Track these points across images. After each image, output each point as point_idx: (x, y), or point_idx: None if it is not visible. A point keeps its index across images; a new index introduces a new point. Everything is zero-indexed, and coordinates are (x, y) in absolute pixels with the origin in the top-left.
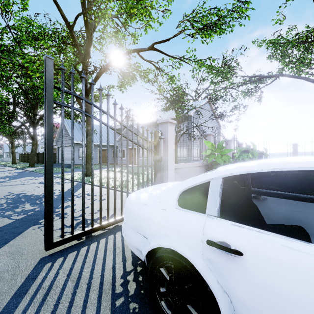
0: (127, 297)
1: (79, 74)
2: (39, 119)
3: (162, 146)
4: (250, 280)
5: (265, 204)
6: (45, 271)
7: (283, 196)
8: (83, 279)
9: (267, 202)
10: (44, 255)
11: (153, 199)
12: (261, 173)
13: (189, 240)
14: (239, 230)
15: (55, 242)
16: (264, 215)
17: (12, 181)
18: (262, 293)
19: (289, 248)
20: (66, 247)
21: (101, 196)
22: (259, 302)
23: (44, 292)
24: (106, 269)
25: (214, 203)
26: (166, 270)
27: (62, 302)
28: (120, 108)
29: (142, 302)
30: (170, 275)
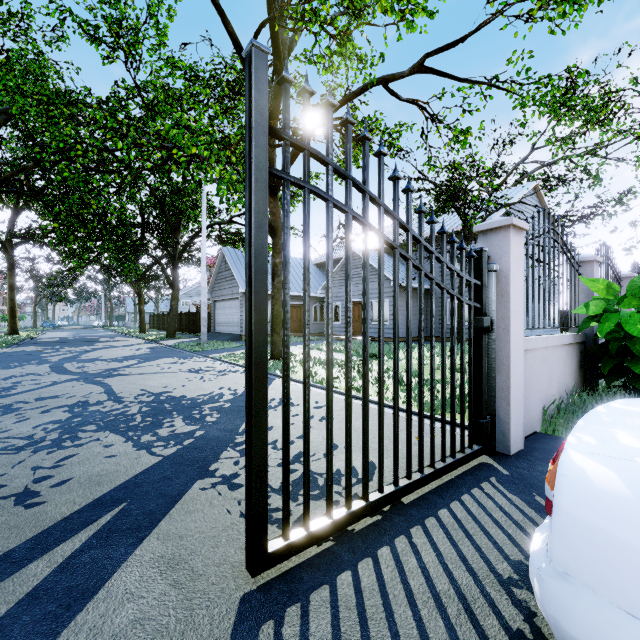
0: None
1: None
2: (183, 251)
3: (494, 292)
4: None
5: None
6: None
7: None
8: None
9: None
10: (248, 588)
11: None
12: None
13: None
14: None
15: (271, 552)
16: None
17: (143, 365)
18: None
19: None
20: (296, 565)
21: (367, 425)
22: None
23: None
24: None
25: None
26: None
27: None
28: (406, 190)
29: None
30: None
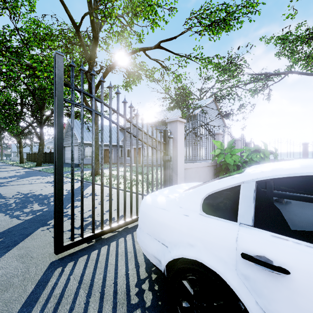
0: (144, 309)
1: (86, 74)
2: (46, 120)
3: (171, 146)
4: (301, 304)
5: (289, 208)
6: (56, 276)
7: (311, 200)
8: (95, 287)
9: (291, 206)
10: (54, 259)
11: (172, 203)
12: None
13: (219, 252)
14: (282, 244)
15: (65, 245)
16: (287, 219)
17: (20, 180)
18: None
19: None
20: (76, 250)
21: (111, 197)
22: None
23: (56, 300)
24: (119, 275)
25: (247, 210)
26: (189, 283)
27: None
28: (130, 107)
29: None
30: (194, 289)
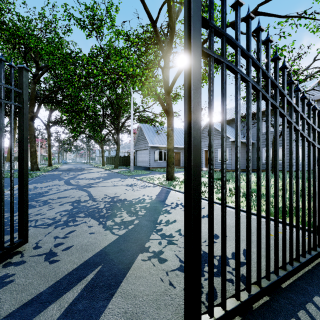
0: None
1: (162, 71)
2: (121, 126)
3: None
4: None
5: None
6: None
7: None
8: None
9: None
10: None
11: None
12: None
13: None
14: None
15: None
16: None
17: (104, 182)
18: None
19: None
20: None
21: (260, 233)
22: None
23: None
24: None
25: None
26: None
27: None
28: (283, 67)
29: None
30: None
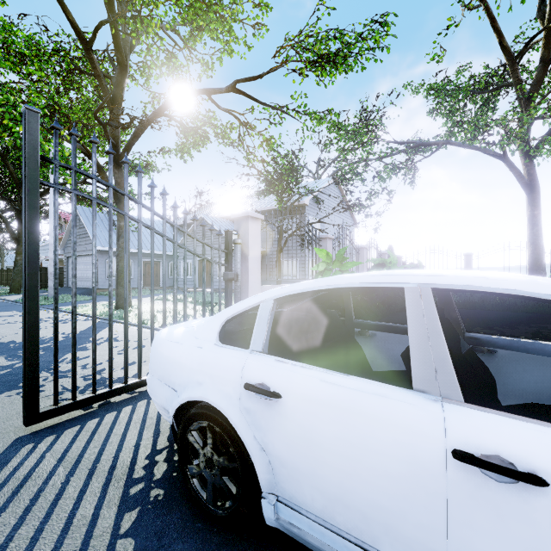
0: (149, 482)
1: (104, 128)
2: None
3: (239, 257)
4: (288, 428)
5: (374, 342)
6: (22, 455)
7: (393, 329)
8: (83, 463)
9: (376, 339)
10: (23, 434)
11: (189, 334)
12: None
13: (225, 386)
14: (281, 367)
15: (42, 412)
16: (372, 359)
17: None
18: (299, 442)
19: (327, 382)
20: (63, 421)
21: (126, 338)
22: (296, 455)
23: (17, 483)
24: (124, 448)
25: (260, 334)
26: (200, 434)
27: (45, 495)
28: (162, 193)
29: (171, 487)
30: (205, 440)
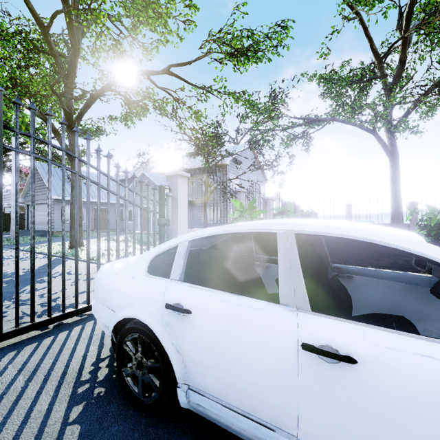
0: (94, 383)
1: (59, 99)
2: None
3: (170, 206)
4: (196, 335)
5: (269, 272)
6: None
7: None
8: (40, 371)
9: (271, 270)
10: None
11: (125, 268)
12: (310, 241)
13: (151, 307)
14: (192, 291)
15: (5, 333)
16: (268, 284)
17: None
18: (203, 345)
19: (223, 301)
20: (23, 339)
21: (77, 271)
22: (202, 354)
23: None
24: (74, 358)
25: (178, 267)
26: (133, 344)
27: (7, 397)
28: (106, 156)
29: (111, 386)
30: (136, 348)
